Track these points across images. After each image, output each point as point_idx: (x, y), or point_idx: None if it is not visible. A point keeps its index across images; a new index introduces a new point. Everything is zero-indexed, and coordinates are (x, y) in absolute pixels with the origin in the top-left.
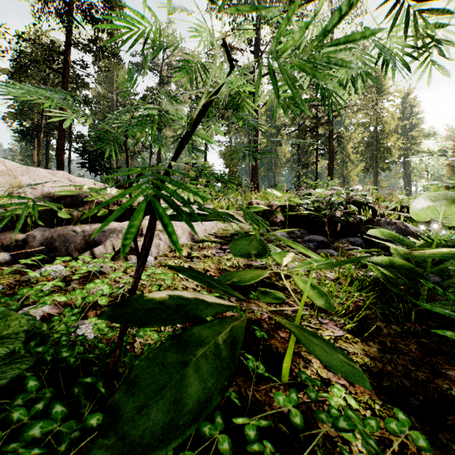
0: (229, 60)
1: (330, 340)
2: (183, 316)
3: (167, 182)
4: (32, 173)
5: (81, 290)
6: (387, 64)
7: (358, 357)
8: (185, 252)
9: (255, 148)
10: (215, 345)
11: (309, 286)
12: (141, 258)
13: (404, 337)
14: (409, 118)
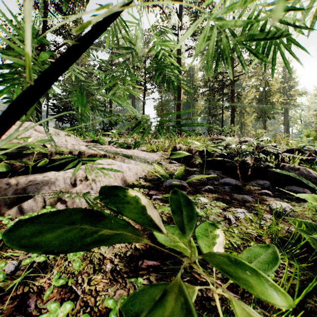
0: None
1: None
2: None
3: None
4: None
5: None
6: None
7: None
8: None
9: (179, 103)
10: None
11: None
12: None
13: None
14: (287, 81)
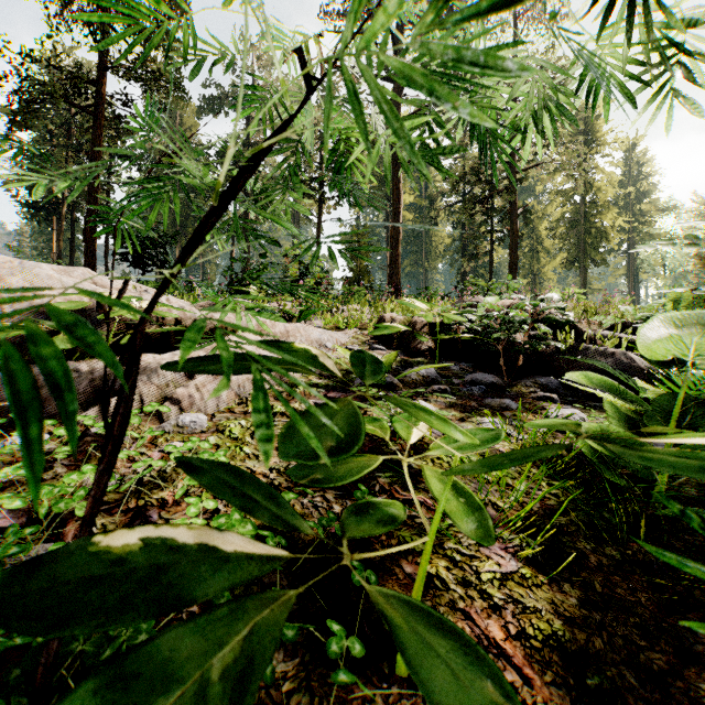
0: (304, 74)
1: (493, 582)
2: (155, 598)
3: (59, 328)
4: (29, 272)
5: None
6: (598, 86)
7: (542, 619)
8: None
9: (395, 230)
10: (201, 685)
11: (451, 490)
12: (103, 457)
13: (626, 571)
14: (635, 182)
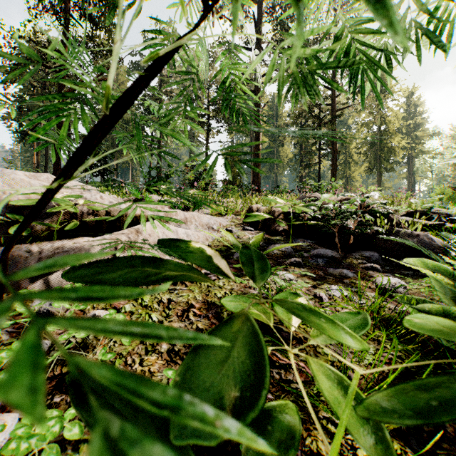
0: None
1: None
2: None
3: None
4: (7, 177)
5: (7, 347)
6: (442, 26)
7: None
8: None
9: (257, 149)
10: None
11: (340, 390)
12: None
13: None
14: (413, 117)
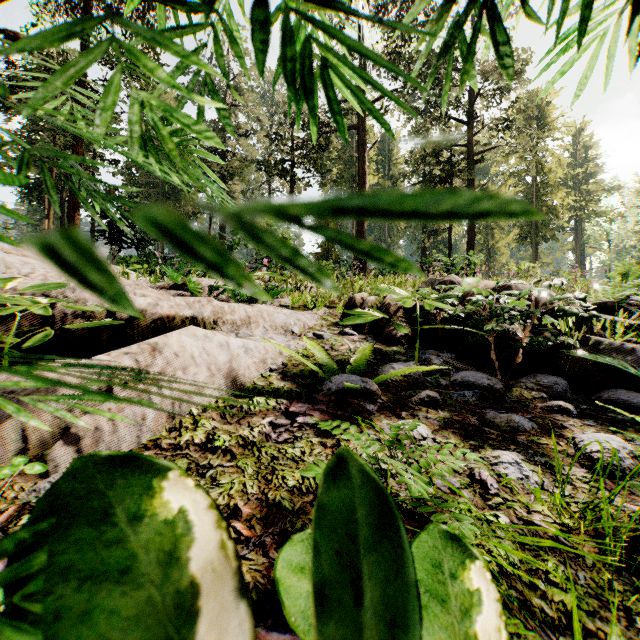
0: None
1: None
2: None
3: None
4: None
5: None
6: None
7: None
8: (200, 433)
9: None
10: None
11: None
12: None
13: None
14: (582, 164)
